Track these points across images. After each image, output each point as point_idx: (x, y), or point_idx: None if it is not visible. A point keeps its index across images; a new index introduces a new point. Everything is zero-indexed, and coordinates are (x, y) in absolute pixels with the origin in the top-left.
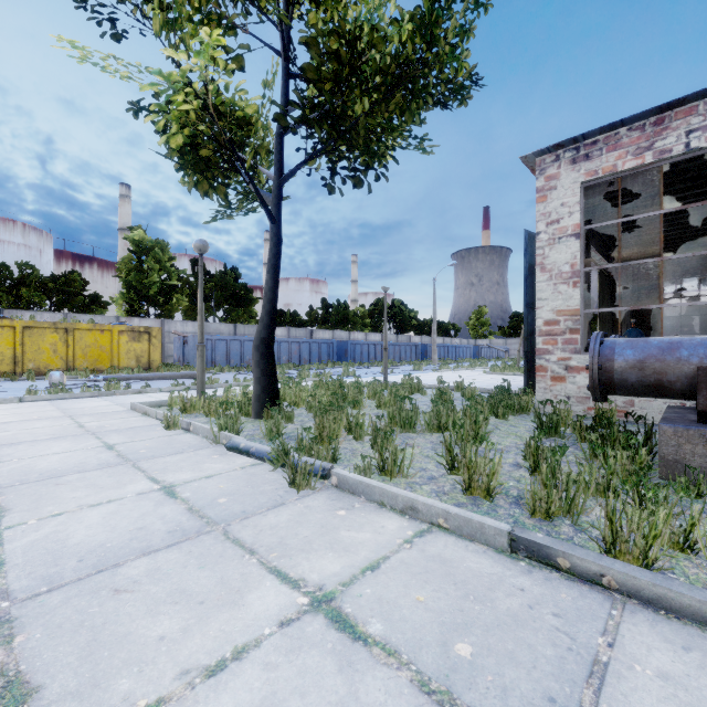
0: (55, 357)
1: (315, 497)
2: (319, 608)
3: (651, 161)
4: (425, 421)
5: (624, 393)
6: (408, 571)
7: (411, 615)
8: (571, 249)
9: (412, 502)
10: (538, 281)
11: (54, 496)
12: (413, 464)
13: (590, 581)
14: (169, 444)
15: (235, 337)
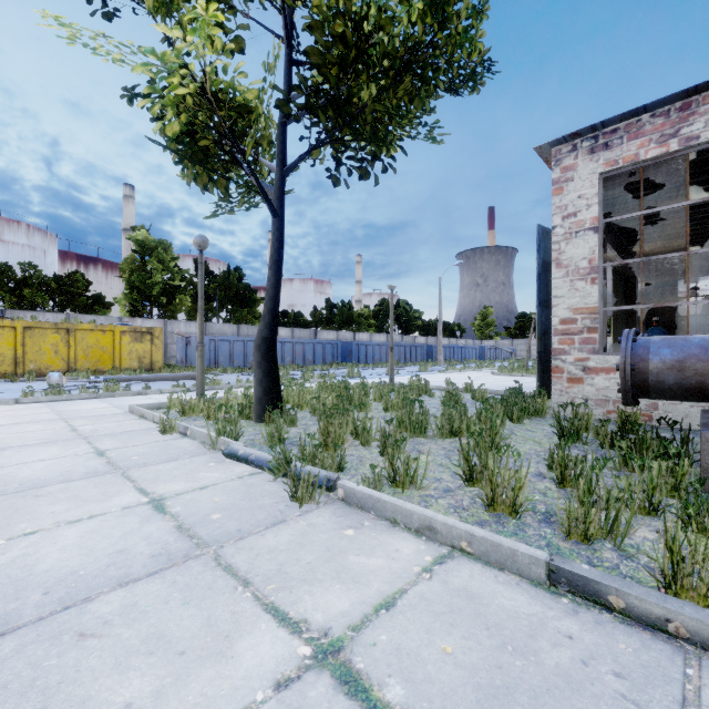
0: (57, 358)
1: (319, 513)
2: (325, 662)
3: (676, 149)
4: (437, 425)
5: (660, 397)
6: (429, 610)
7: (438, 674)
8: (589, 243)
9: (430, 521)
10: (553, 277)
11: (31, 510)
12: (426, 474)
13: (651, 626)
14: (164, 450)
15: (239, 338)
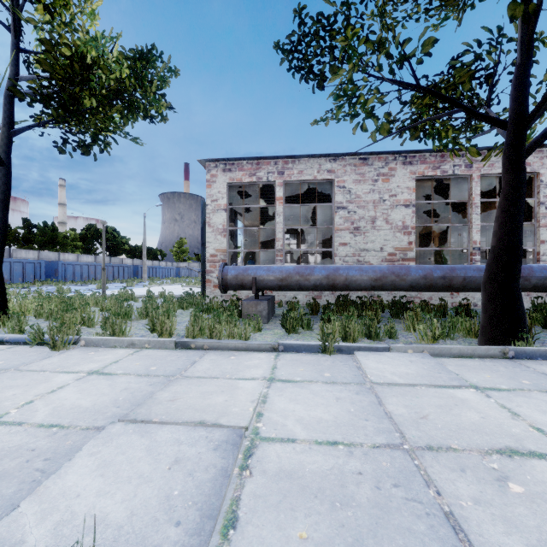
0: None
1: (72, 351)
2: (93, 374)
3: (255, 181)
4: (138, 313)
5: (232, 289)
6: (132, 360)
7: (134, 367)
8: (223, 217)
9: (132, 341)
10: (207, 232)
11: None
12: (131, 333)
13: (201, 349)
14: None
15: None
